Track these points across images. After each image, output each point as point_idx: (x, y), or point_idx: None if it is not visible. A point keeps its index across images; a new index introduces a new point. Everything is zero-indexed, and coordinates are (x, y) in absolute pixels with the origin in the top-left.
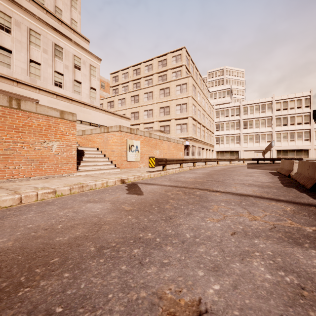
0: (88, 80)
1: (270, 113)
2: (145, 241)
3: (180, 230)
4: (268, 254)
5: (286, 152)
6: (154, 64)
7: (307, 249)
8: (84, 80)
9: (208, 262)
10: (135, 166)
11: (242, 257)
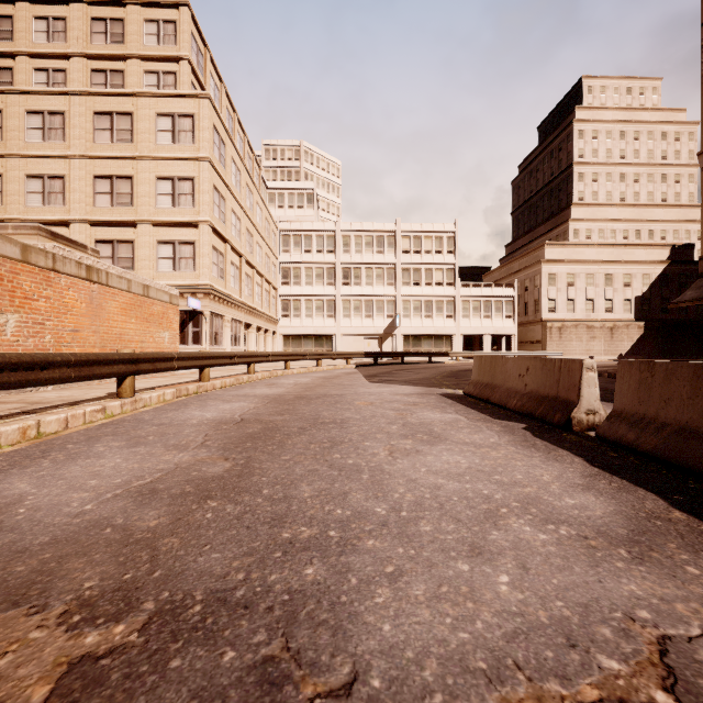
0: None
1: (393, 256)
2: None
3: None
4: None
5: (418, 339)
6: (76, 23)
7: None
8: None
9: None
10: None
11: None
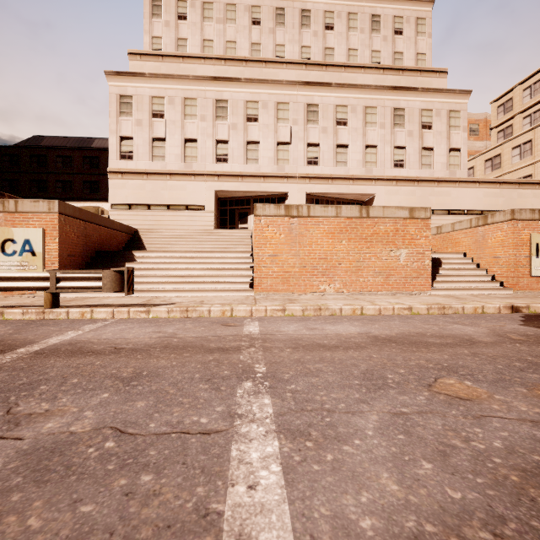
0: (444, 139)
1: None
2: (533, 362)
3: None
4: None
5: None
6: None
7: None
8: (438, 142)
9: None
10: None
11: None
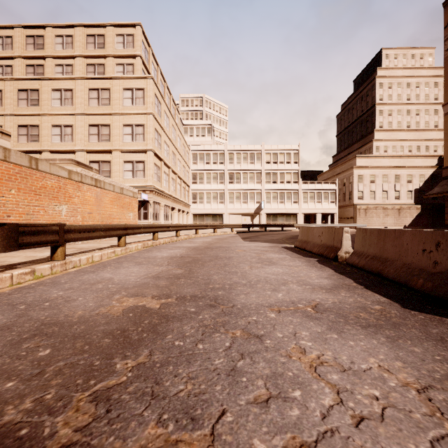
0: None
1: (260, 165)
2: None
3: None
4: None
5: (276, 216)
6: (78, 38)
7: None
8: None
9: None
10: None
11: None
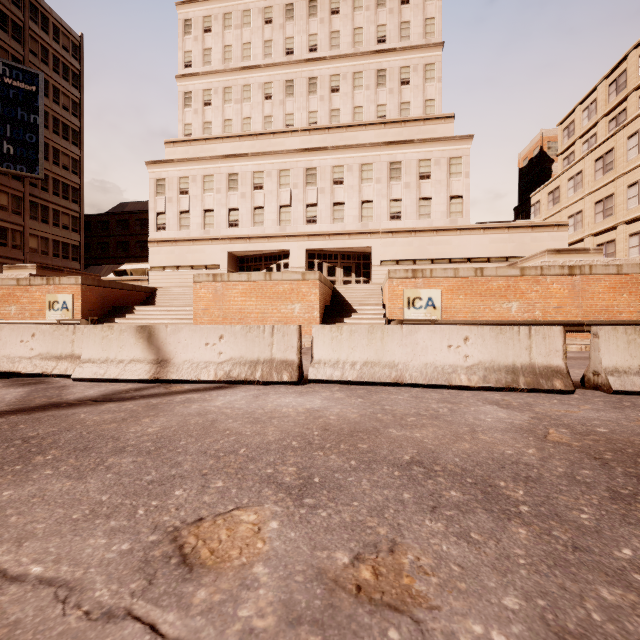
0: (444, 187)
1: None
2: None
3: None
4: None
5: None
6: None
7: None
8: (437, 191)
9: None
10: None
11: None
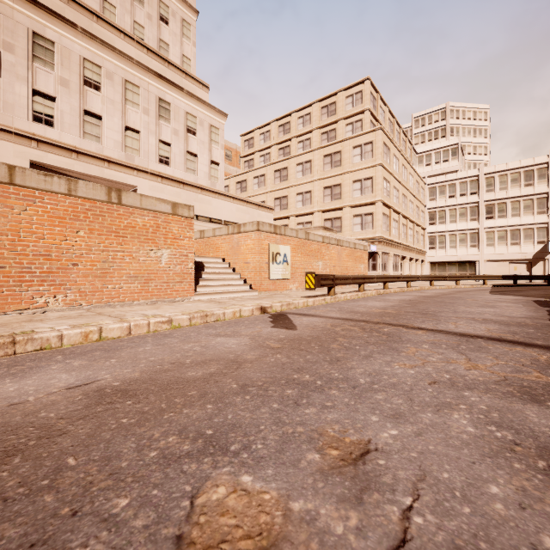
0: (207, 150)
1: (545, 186)
2: (301, 382)
3: (351, 375)
4: (480, 408)
5: None
6: (314, 114)
7: (549, 407)
8: (202, 151)
9: (386, 410)
10: (281, 288)
11: (437, 409)
